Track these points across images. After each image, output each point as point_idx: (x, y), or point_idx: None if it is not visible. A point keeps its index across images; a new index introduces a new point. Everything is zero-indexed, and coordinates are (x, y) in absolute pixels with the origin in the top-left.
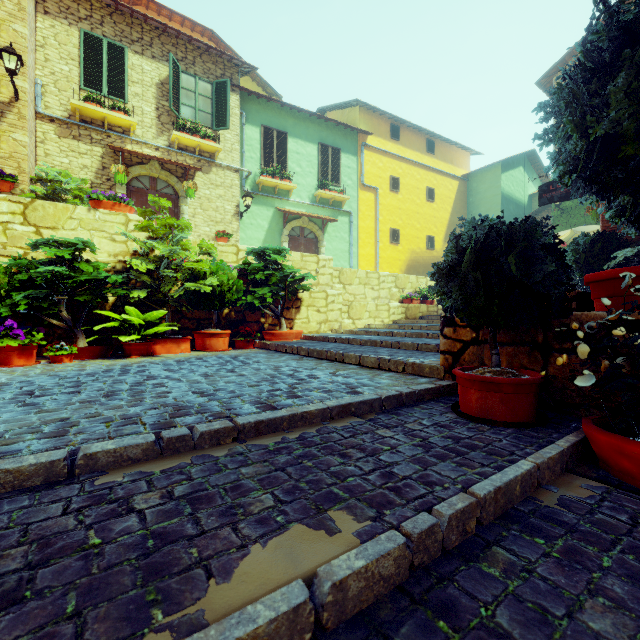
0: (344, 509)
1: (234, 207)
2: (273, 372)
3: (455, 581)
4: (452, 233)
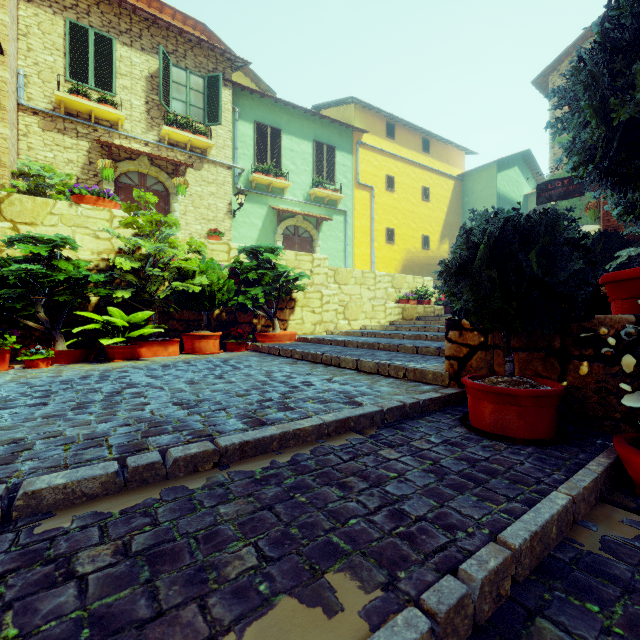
0: (346, 570)
1: (227, 205)
2: (264, 378)
3: None
4: (462, 227)
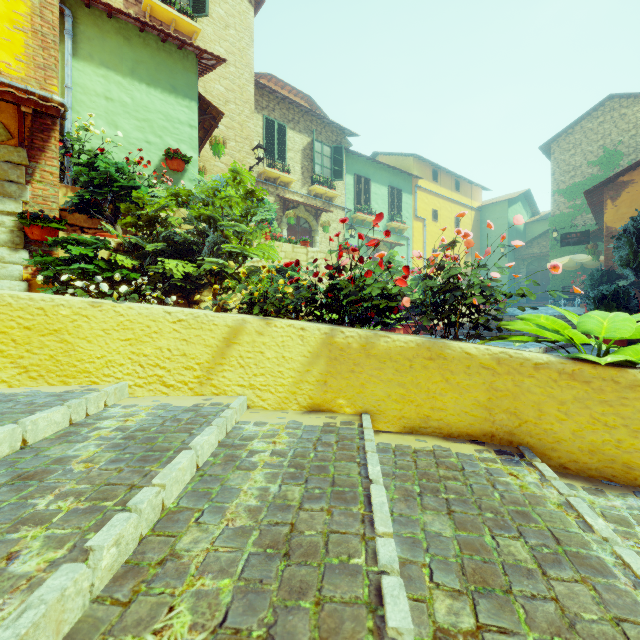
0: None
1: (342, 236)
2: None
3: None
4: (600, 289)
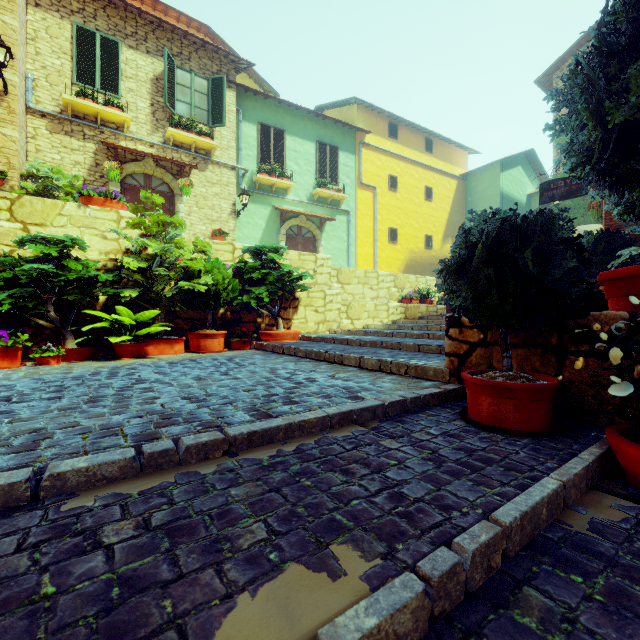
0: (349, 542)
1: (231, 205)
2: (269, 375)
3: (484, 636)
4: (461, 227)
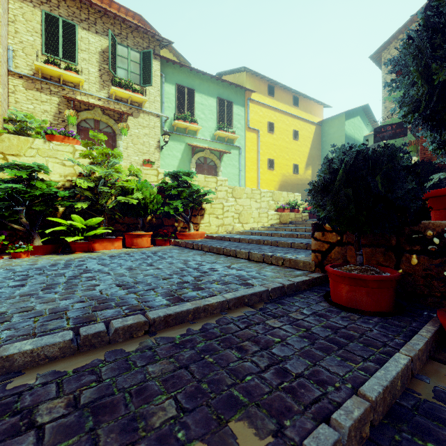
0: (245, 419)
1: (156, 142)
2: (182, 266)
3: None
4: (326, 157)
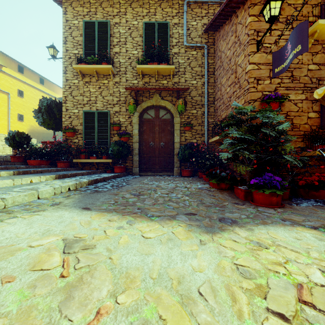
0: None
1: None
2: None
3: None
4: (8, 132)
